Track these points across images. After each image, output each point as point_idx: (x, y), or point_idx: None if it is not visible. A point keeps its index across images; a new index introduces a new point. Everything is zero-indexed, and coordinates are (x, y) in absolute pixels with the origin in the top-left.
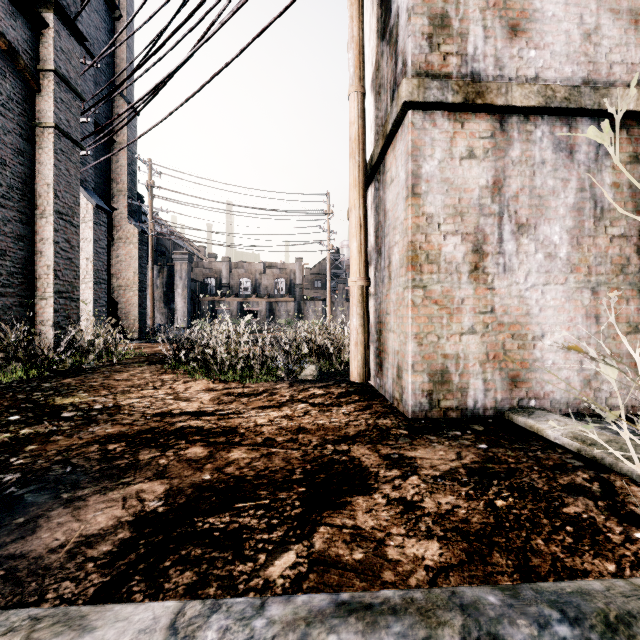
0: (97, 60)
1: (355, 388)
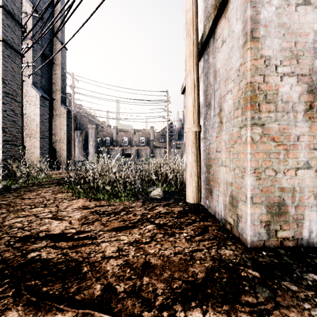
0: (39, 13)
1: (190, 207)
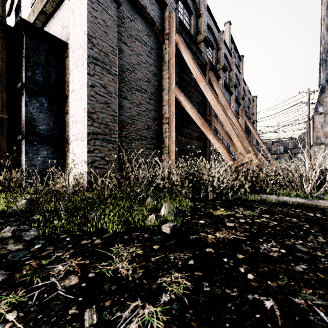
0: None
1: None
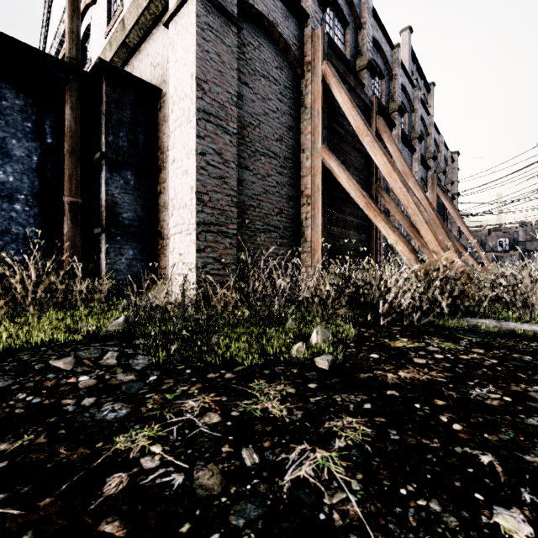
0: None
1: None
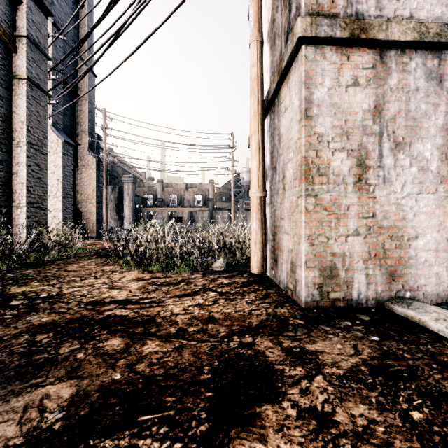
0: (63, 34)
1: (255, 278)
